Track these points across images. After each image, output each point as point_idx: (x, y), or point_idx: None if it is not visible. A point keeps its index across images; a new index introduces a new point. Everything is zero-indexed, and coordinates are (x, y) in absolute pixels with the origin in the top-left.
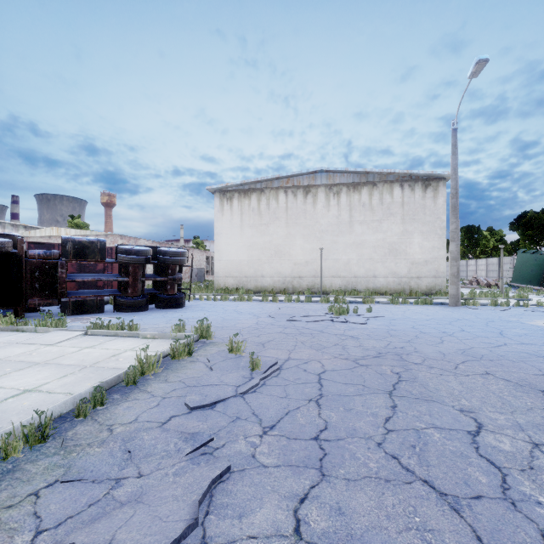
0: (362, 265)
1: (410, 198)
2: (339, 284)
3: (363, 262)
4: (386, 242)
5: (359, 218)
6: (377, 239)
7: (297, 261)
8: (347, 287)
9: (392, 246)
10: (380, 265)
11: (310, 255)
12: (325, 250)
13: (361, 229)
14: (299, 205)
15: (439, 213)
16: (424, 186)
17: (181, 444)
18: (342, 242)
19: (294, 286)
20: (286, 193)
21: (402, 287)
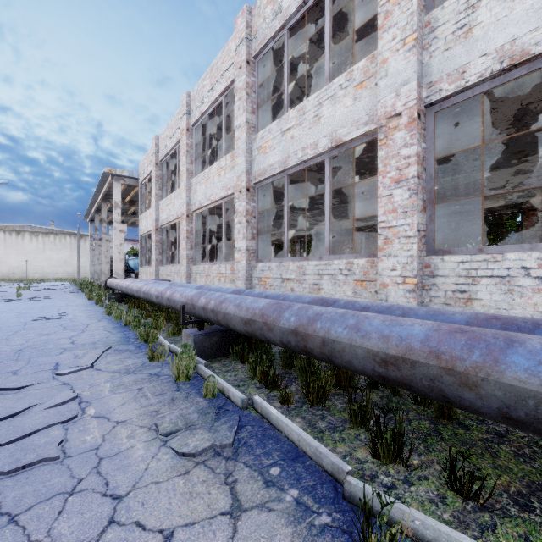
0: (51, 268)
1: (74, 241)
2: (38, 276)
3: (51, 267)
4: (63, 259)
5: (49, 248)
6: (59, 257)
7: (12, 266)
8: (42, 278)
9: (66, 260)
10: (60, 268)
11: (21, 263)
12: (30, 261)
13: (50, 252)
14: (14, 239)
15: (87, 249)
16: (81, 237)
17: None
18: (39, 258)
19: (10, 278)
20: (5, 232)
21: (71, 277)
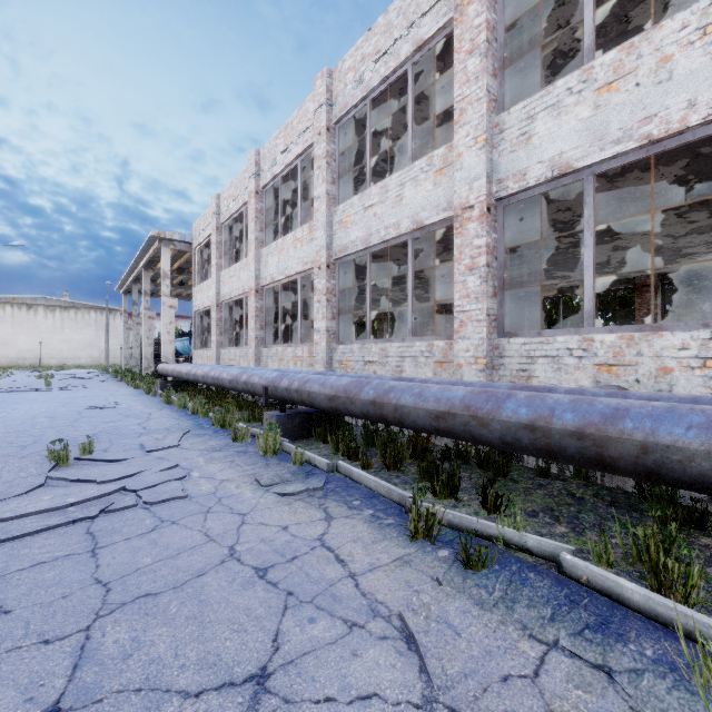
0: (71, 352)
1: (101, 318)
2: (55, 362)
3: (71, 350)
4: (86, 340)
5: (69, 326)
6: (81, 338)
7: (22, 349)
8: (60, 364)
9: (90, 342)
10: (83, 352)
11: (33, 346)
12: (44, 343)
13: (70, 332)
14: (24, 315)
15: (117, 327)
16: (109, 313)
17: (6, 375)
18: (57, 339)
19: (20, 364)
20: (12, 306)
21: (96, 364)
